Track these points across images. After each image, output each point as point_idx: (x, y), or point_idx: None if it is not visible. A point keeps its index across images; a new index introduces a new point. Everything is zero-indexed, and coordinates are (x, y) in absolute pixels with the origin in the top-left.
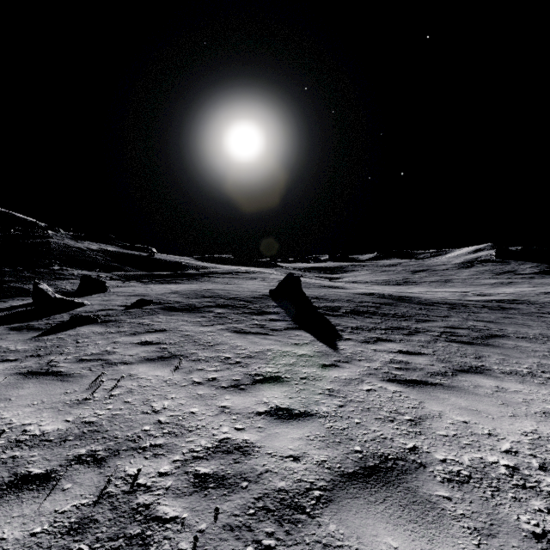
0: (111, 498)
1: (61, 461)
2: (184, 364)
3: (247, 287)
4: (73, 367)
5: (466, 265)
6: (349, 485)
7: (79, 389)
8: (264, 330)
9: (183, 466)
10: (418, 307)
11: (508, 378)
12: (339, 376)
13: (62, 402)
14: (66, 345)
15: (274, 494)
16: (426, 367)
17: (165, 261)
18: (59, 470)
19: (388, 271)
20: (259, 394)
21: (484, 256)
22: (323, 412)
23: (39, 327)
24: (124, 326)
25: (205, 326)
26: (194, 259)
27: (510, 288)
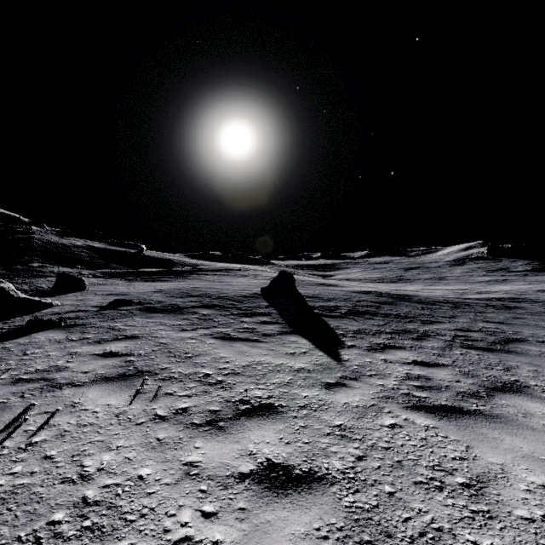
0: None
1: None
2: (149, 386)
3: (237, 285)
4: (1, 392)
5: (458, 262)
6: None
7: None
8: (254, 335)
9: None
10: (420, 306)
11: None
12: (350, 403)
13: None
14: (8, 359)
15: None
16: (452, 384)
17: (154, 258)
18: None
19: (381, 268)
20: (244, 438)
21: (475, 254)
22: (336, 471)
23: None
24: (90, 331)
25: (186, 331)
26: (185, 257)
27: (506, 285)
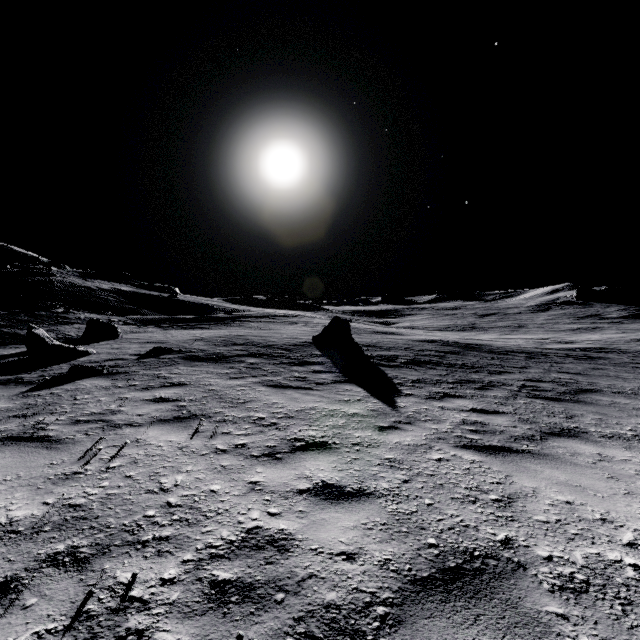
0: (90, 619)
1: (28, 562)
2: (206, 427)
3: (285, 333)
4: (65, 430)
5: (542, 307)
6: (424, 598)
7: (68, 460)
8: (306, 384)
9: (196, 569)
10: (490, 356)
11: (610, 443)
12: (401, 442)
13: (43, 477)
14: (61, 403)
15: (321, 612)
16: (508, 429)
17: (189, 303)
18: (24, 576)
19: (451, 314)
20: (301, 466)
21: (562, 297)
22: (383, 489)
23: (31, 381)
24: (135, 379)
25: (235, 379)
26: (224, 301)
27: (596, 334)
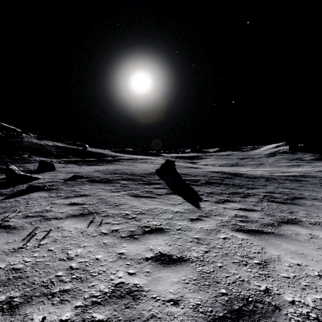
0: None
1: None
2: (97, 219)
3: (142, 167)
4: (19, 221)
5: (271, 154)
6: None
7: (18, 239)
8: (152, 194)
9: (82, 312)
10: (247, 179)
11: (315, 227)
12: (203, 227)
13: (1, 251)
14: (19, 206)
15: None
16: (259, 220)
17: (93, 152)
18: None
19: (226, 158)
20: (148, 243)
21: (282, 149)
22: (194, 257)
23: (5, 193)
24: (61, 192)
25: (114, 192)
26: (111, 151)
27: (299, 168)
